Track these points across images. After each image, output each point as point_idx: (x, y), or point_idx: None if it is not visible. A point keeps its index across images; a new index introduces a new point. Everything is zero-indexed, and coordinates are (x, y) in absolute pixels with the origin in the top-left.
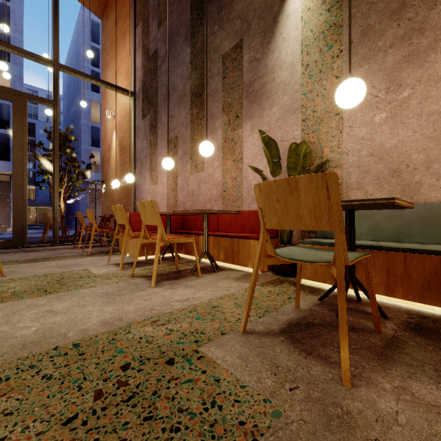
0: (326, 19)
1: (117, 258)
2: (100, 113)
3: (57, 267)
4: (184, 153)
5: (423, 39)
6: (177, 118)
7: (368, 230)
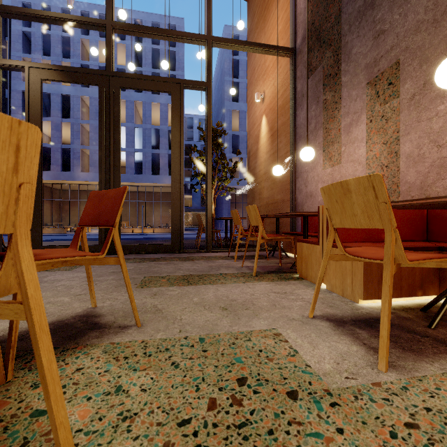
0: None
1: (307, 291)
2: (239, 121)
3: (219, 309)
4: (423, 83)
5: None
6: (398, 27)
7: None
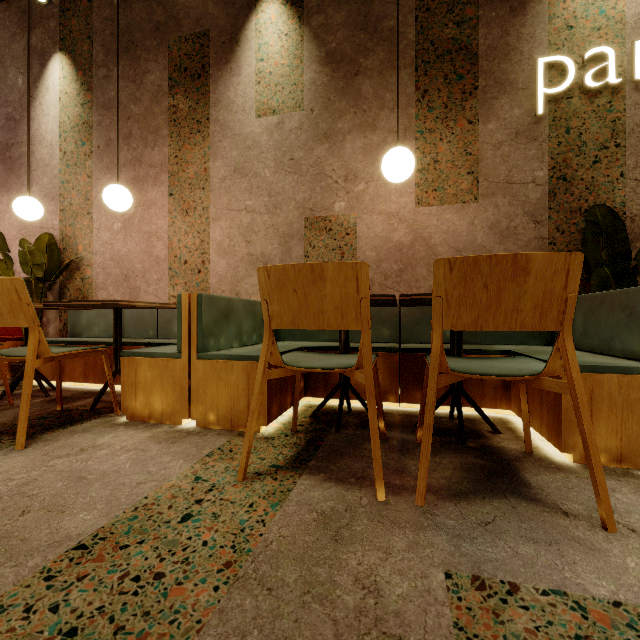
0: (80, 113)
1: None
2: None
3: None
4: None
5: (142, 170)
6: None
7: (104, 328)
